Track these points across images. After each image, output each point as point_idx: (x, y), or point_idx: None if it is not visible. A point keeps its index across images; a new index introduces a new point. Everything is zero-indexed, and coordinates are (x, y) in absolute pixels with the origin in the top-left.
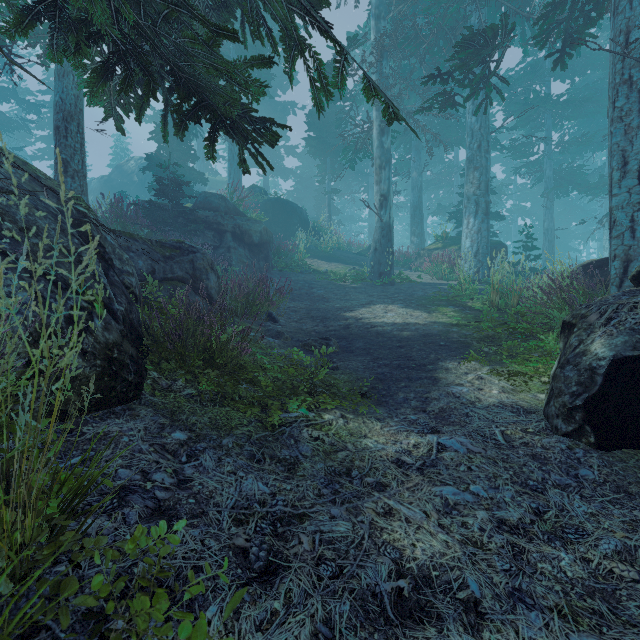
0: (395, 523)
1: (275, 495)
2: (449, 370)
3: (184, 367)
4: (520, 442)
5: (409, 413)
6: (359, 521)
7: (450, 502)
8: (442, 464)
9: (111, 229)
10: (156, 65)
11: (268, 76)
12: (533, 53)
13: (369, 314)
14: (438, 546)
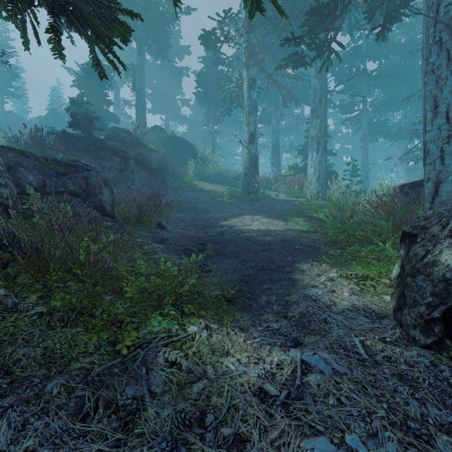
0: None
1: None
2: (304, 272)
3: (39, 282)
4: (382, 356)
5: (271, 320)
6: None
7: None
8: (308, 394)
9: (0, 145)
10: None
11: (167, 44)
12: (354, 41)
13: (240, 223)
14: None
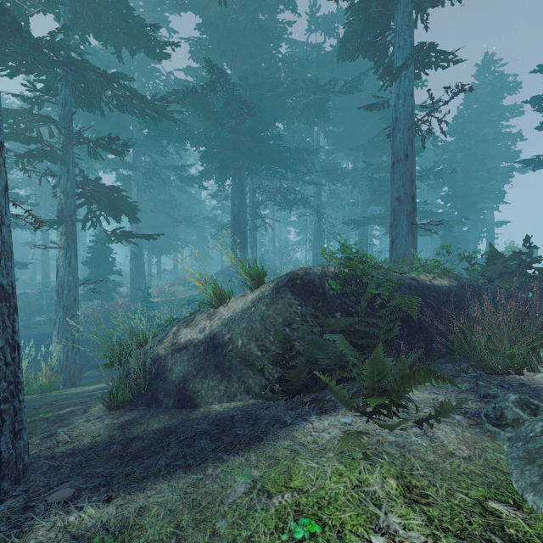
0: None
1: None
2: None
3: None
4: None
5: None
6: None
7: None
8: None
9: None
10: None
11: None
12: None
13: None
14: None
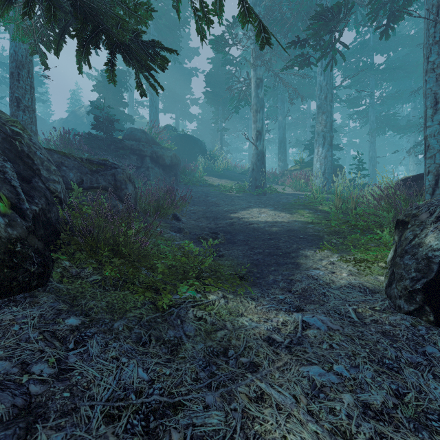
0: (266, 410)
1: (153, 382)
2: (308, 257)
3: (93, 257)
4: (370, 320)
5: (278, 293)
6: (232, 409)
7: (317, 384)
8: (307, 342)
9: (47, 148)
10: (68, 5)
11: (178, 48)
12: (362, 35)
13: (248, 215)
14: (309, 439)
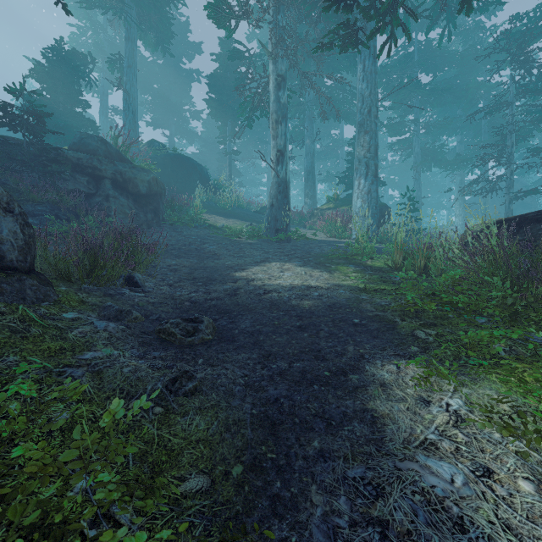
0: None
1: None
2: (388, 389)
3: None
4: None
5: None
6: None
7: None
8: None
9: None
10: None
11: (168, 33)
12: (404, 48)
13: (263, 275)
14: None
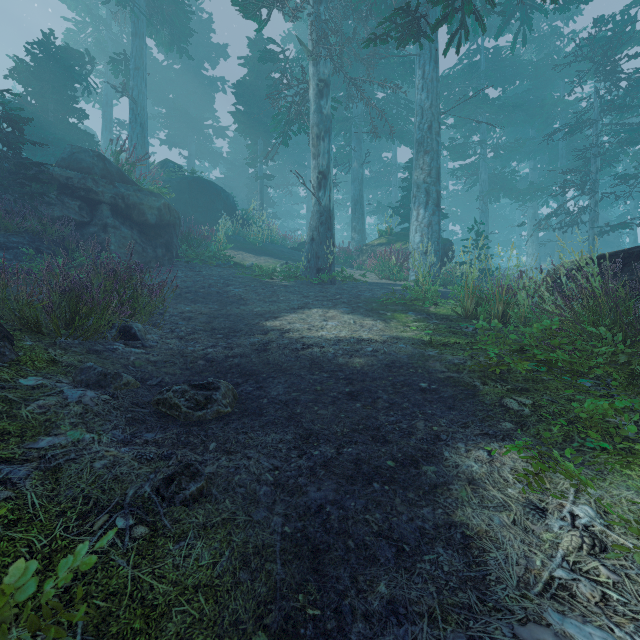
0: None
1: None
2: (481, 488)
3: None
4: None
5: None
6: None
7: None
8: None
9: None
10: None
11: (185, 29)
12: (469, 56)
13: (301, 325)
14: None
